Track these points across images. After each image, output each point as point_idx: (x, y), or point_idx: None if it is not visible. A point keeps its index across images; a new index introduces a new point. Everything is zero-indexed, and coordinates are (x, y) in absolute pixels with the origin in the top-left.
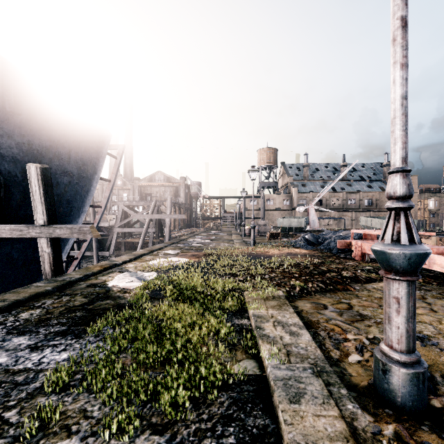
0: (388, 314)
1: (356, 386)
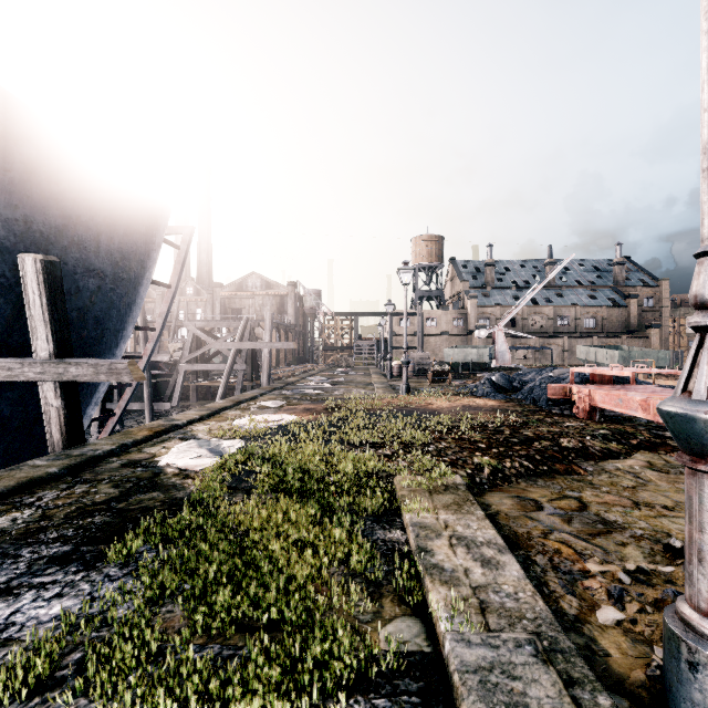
0: (698, 545)
1: (621, 680)
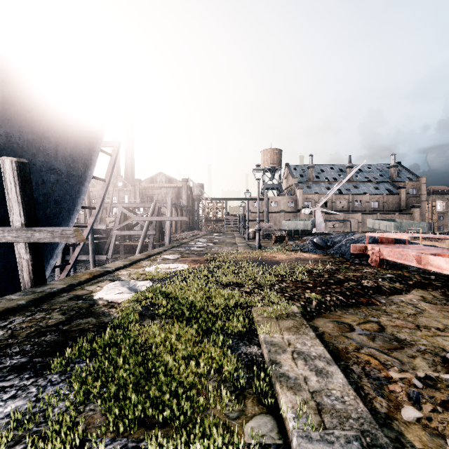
0: None
1: None
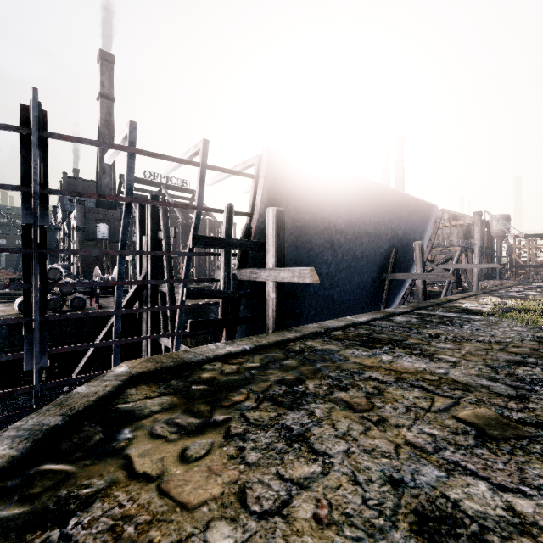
0: None
1: None
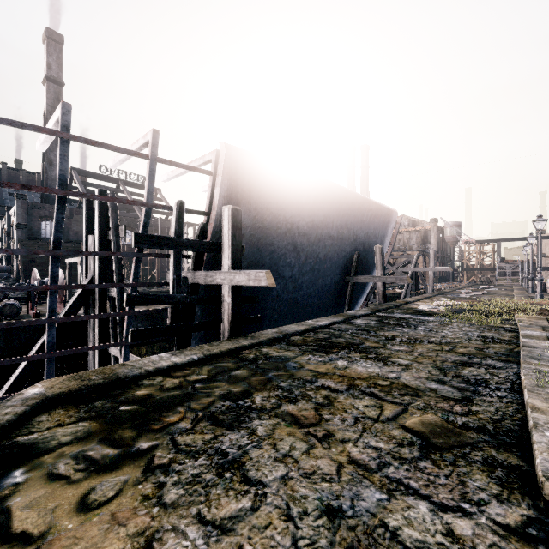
0: None
1: None
